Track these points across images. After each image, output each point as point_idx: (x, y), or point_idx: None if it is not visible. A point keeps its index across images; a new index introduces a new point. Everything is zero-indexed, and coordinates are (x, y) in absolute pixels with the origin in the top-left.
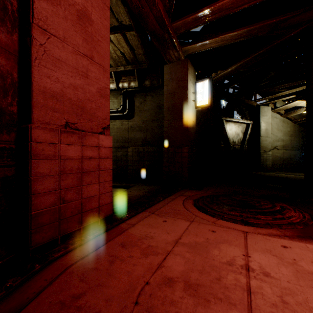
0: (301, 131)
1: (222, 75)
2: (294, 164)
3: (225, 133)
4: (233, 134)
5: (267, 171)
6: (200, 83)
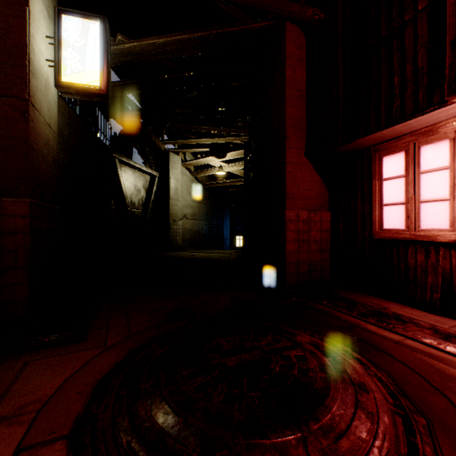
0: (207, 197)
1: (127, 49)
2: (202, 238)
3: (119, 184)
4: (132, 189)
5: (179, 251)
6: (74, 18)
